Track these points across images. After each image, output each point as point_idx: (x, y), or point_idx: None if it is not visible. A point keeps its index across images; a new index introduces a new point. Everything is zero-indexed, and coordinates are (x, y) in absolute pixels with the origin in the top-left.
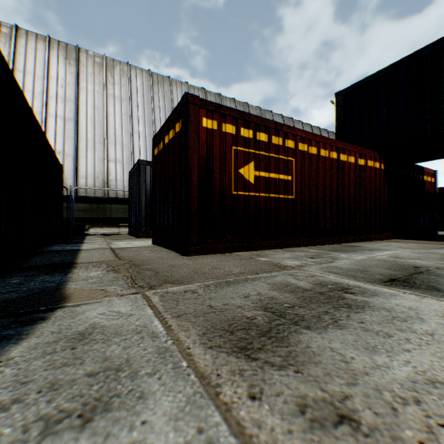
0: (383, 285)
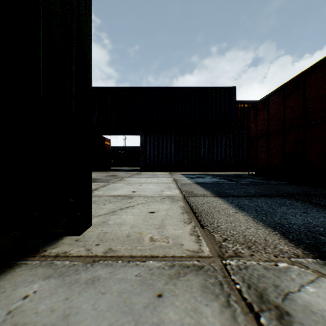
0: None
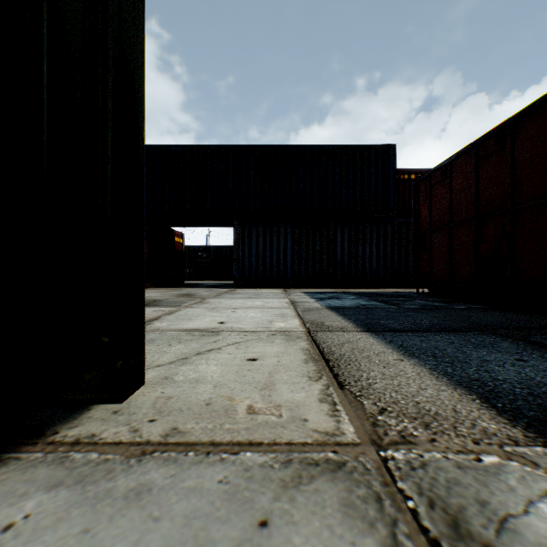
0: None
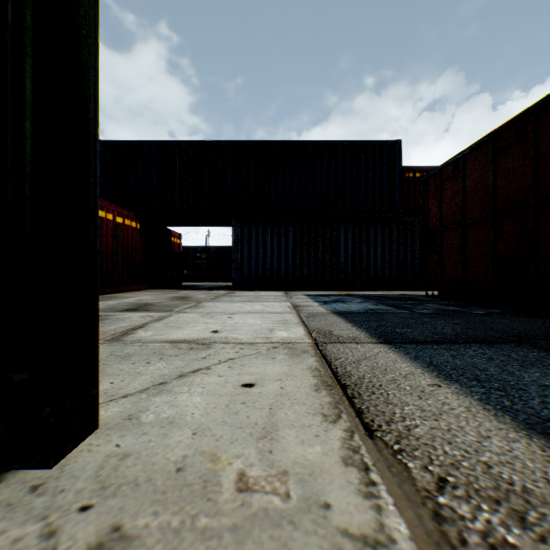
0: (121, 312)
